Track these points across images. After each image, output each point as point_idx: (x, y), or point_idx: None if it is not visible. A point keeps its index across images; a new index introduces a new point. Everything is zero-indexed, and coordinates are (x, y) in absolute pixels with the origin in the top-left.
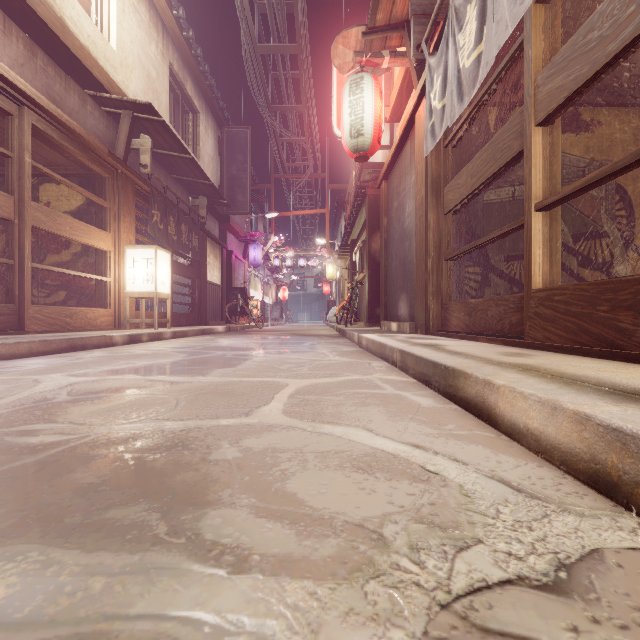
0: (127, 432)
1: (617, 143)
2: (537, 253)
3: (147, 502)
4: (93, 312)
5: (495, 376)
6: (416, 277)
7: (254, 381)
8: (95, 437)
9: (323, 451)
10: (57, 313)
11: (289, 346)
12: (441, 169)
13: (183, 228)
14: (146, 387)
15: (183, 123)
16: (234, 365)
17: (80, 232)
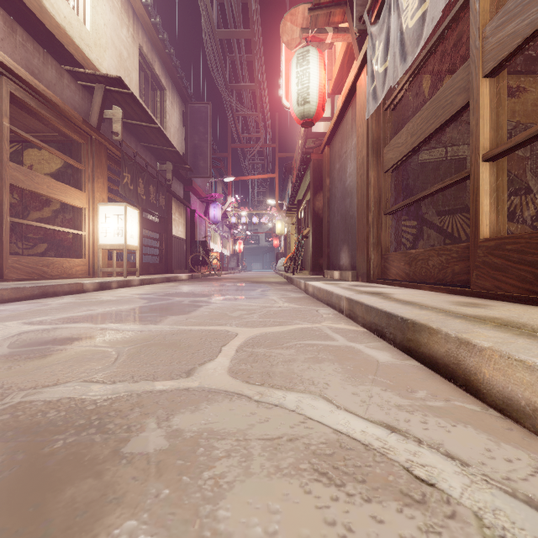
0: (41, 402)
1: None
2: (484, 203)
3: None
4: (69, 262)
5: (471, 334)
6: (357, 230)
7: (204, 330)
8: None
9: (273, 437)
10: (35, 263)
11: (242, 292)
12: (381, 131)
13: (151, 189)
14: (93, 337)
15: (152, 98)
16: (188, 312)
17: (57, 191)
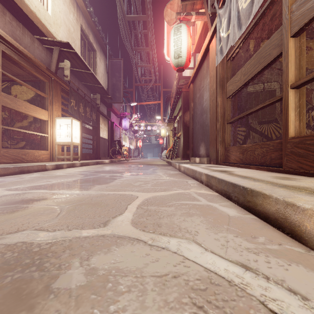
0: (2, 245)
1: None
2: (291, 115)
3: None
4: (38, 152)
5: (293, 198)
6: (210, 133)
7: (117, 194)
8: None
9: (161, 274)
10: (17, 153)
11: (141, 170)
12: (225, 73)
13: (87, 109)
14: (46, 199)
15: (88, 56)
16: (108, 182)
17: (30, 110)
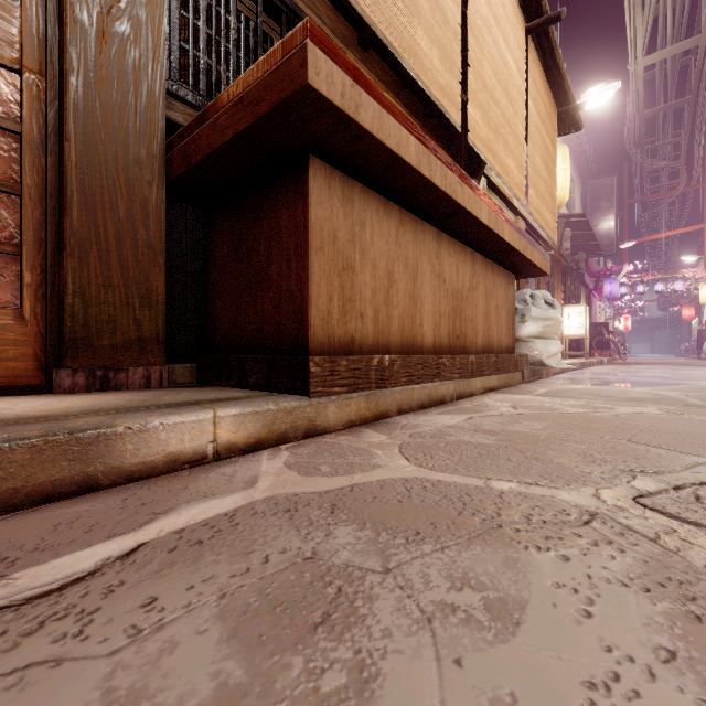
0: None
1: None
2: None
3: None
4: None
5: None
6: None
7: None
8: None
9: None
10: None
11: None
12: None
13: (575, 283)
14: None
15: None
16: None
17: None
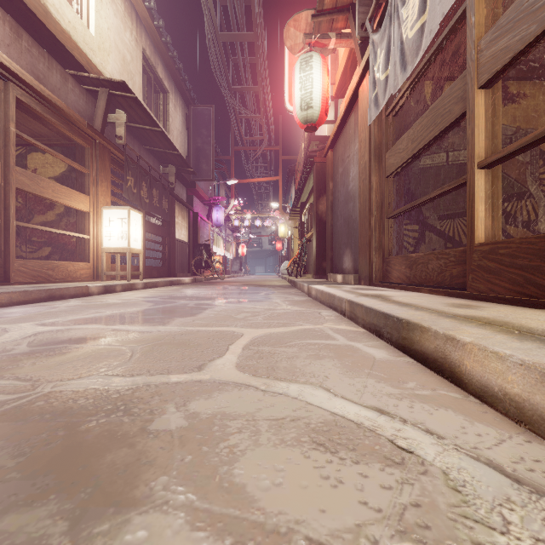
0: (70, 391)
1: (541, 113)
2: (480, 209)
3: (58, 500)
4: (73, 265)
5: (457, 331)
6: (360, 234)
7: (211, 331)
8: (33, 398)
9: (278, 418)
10: (40, 266)
11: (246, 296)
12: (383, 136)
13: (154, 192)
14: (106, 337)
15: (155, 101)
16: (194, 314)
17: (61, 195)
